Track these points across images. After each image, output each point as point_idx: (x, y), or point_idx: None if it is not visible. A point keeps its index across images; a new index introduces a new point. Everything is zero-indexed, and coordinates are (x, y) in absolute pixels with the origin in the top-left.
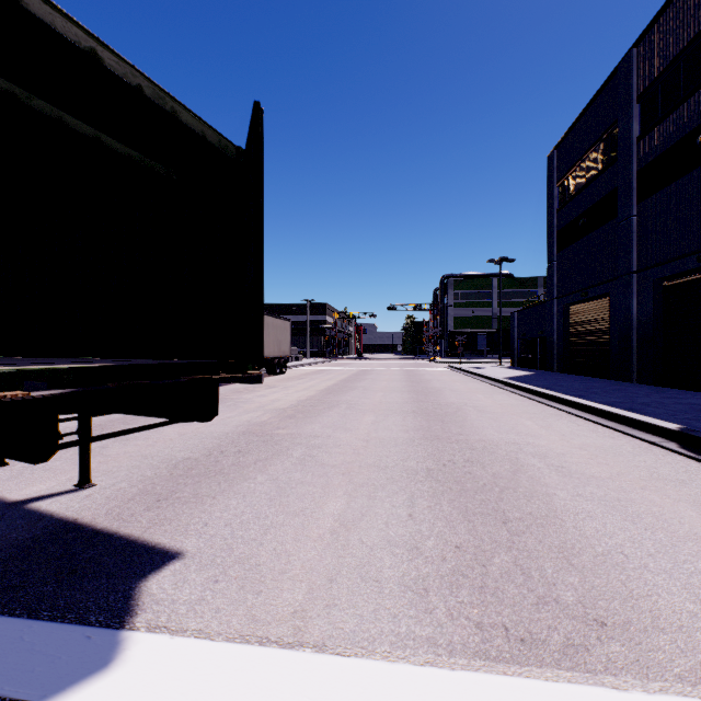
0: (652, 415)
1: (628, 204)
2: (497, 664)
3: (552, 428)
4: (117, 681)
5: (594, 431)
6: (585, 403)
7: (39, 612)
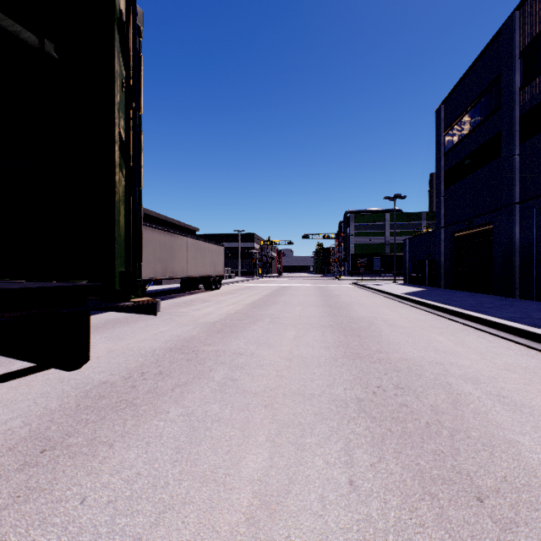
0: None
1: (510, 145)
2: None
3: (467, 345)
4: None
5: (508, 348)
6: (489, 319)
7: None
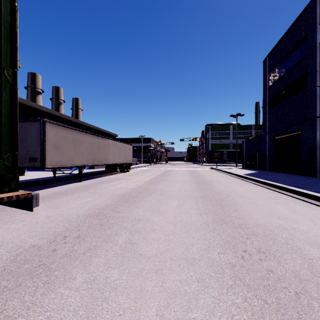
0: None
1: (314, 80)
2: None
3: (298, 212)
4: None
5: None
6: (308, 193)
7: None
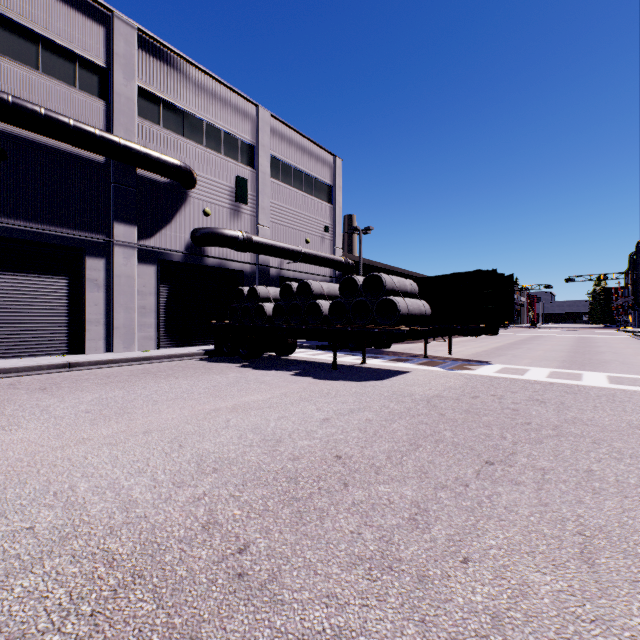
0: None
1: None
2: (562, 369)
3: None
4: (496, 365)
5: None
6: None
7: (474, 362)
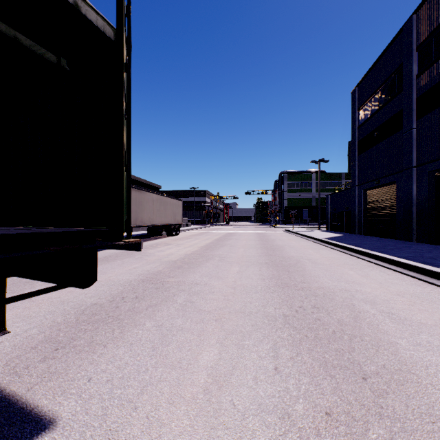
0: None
1: (410, 120)
2: None
3: (370, 277)
4: None
5: (402, 279)
6: (389, 257)
7: None
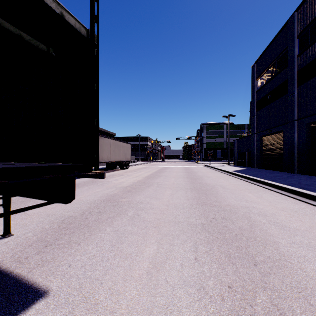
0: (315, 191)
1: (292, 87)
2: None
3: (263, 198)
4: None
5: (285, 199)
6: (277, 184)
7: None
